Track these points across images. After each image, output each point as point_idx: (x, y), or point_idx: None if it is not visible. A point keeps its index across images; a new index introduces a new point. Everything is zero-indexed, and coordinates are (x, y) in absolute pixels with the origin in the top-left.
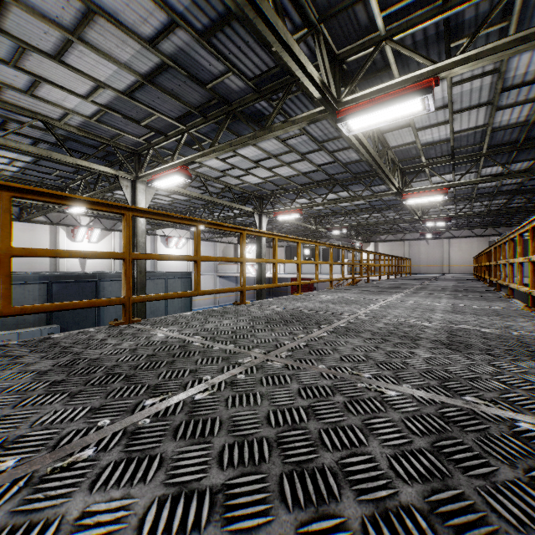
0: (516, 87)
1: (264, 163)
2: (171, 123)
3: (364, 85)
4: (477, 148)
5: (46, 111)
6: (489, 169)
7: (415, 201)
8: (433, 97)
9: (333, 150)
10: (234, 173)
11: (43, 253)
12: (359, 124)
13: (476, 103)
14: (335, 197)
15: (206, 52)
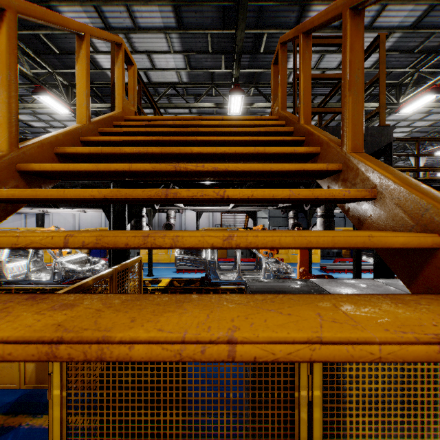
0: None
1: (399, 125)
2: None
3: (430, 79)
4: None
5: None
6: None
7: None
8: (435, 92)
9: None
10: None
11: None
12: (409, 110)
13: None
14: None
15: None
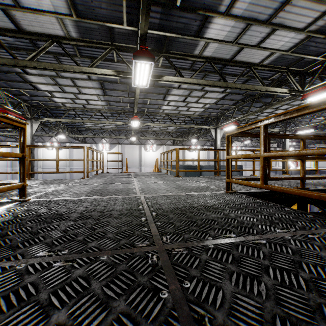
0: None
1: (281, 107)
2: (230, 106)
3: None
4: None
5: (189, 113)
6: None
7: None
8: None
9: None
10: (263, 114)
11: (203, 160)
12: (315, 98)
13: None
14: None
15: None
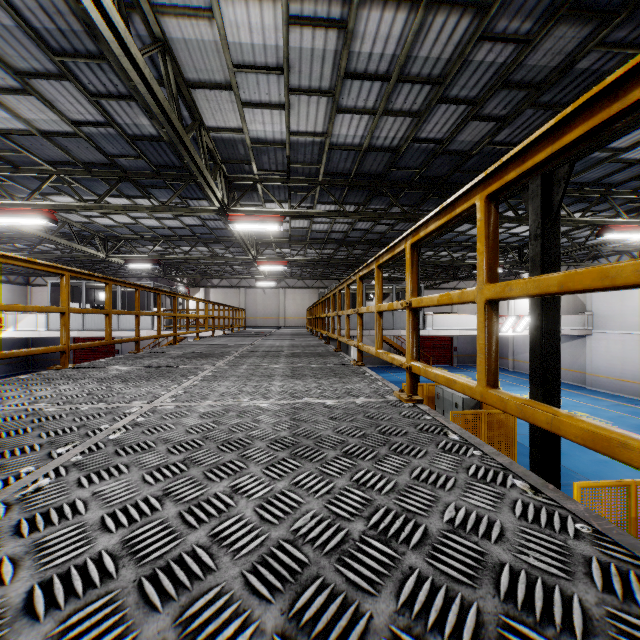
0: (360, 76)
1: None
2: None
3: None
4: (314, 171)
5: None
6: (323, 207)
7: (246, 227)
8: None
9: (98, 91)
10: None
11: None
12: None
13: (317, 86)
14: None
15: None
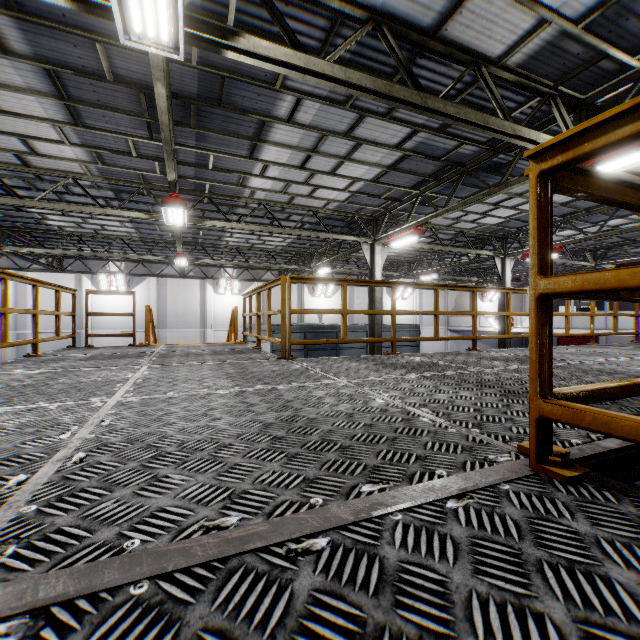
0: None
1: (505, 203)
2: (407, 191)
3: None
4: None
5: (315, 204)
6: None
7: None
8: None
9: None
10: (469, 218)
11: (357, 312)
12: (614, 166)
13: None
14: (624, 222)
15: (441, 138)
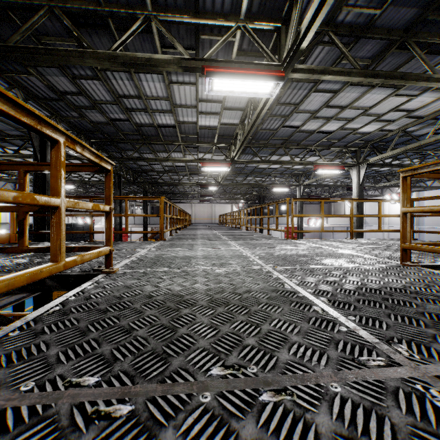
0: None
1: None
2: None
3: None
4: None
5: None
6: None
7: None
8: None
9: None
10: None
11: None
12: None
13: None
14: None
15: None
